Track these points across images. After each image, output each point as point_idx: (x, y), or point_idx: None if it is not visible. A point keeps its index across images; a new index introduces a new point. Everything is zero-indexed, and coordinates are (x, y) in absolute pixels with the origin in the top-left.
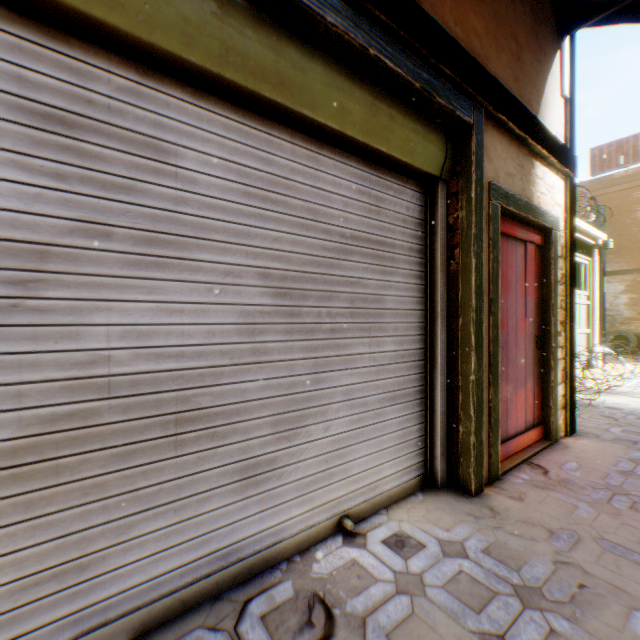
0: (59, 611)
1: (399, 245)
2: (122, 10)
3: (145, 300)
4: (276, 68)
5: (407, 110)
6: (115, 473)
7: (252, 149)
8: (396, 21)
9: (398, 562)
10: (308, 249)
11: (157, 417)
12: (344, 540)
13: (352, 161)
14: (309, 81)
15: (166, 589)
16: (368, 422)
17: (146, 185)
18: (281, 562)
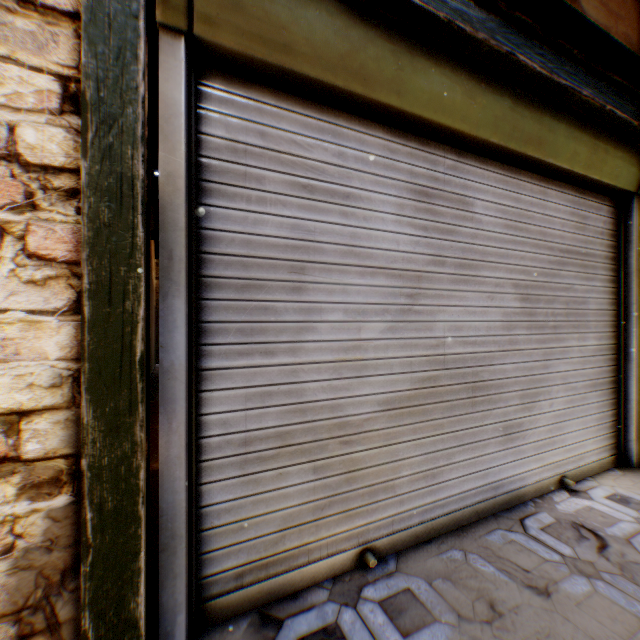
0: (425, 500)
1: (596, 255)
2: (467, 120)
3: (459, 305)
4: (538, 134)
5: (615, 142)
6: (446, 418)
7: (509, 192)
8: (625, 78)
9: (630, 512)
10: (539, 263)
11: (464, 384)
12: (569, 494)
13: (565, 189)
14: (555, 137)
15: (468, 502)
16: (576, 403)
17: (459, 228)
18: (527, 501)
